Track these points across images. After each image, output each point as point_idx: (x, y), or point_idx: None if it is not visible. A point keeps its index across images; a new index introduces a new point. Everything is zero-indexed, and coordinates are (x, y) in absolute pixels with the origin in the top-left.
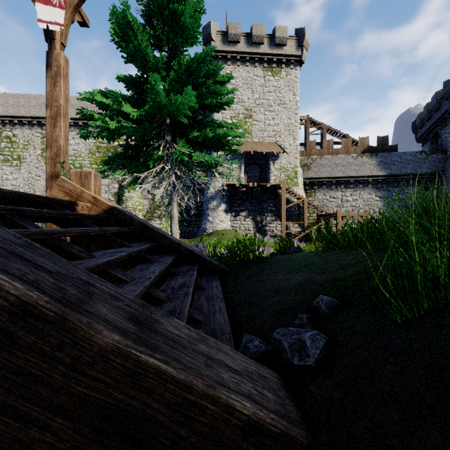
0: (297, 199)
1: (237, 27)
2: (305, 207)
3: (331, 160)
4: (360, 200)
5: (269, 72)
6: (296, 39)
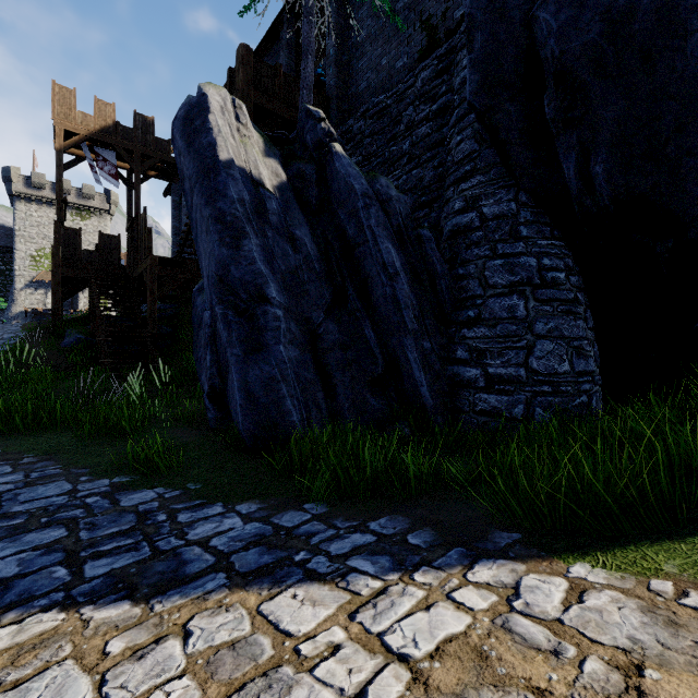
0: None
1: (41, 177)
2: None
3: None
4: None
5: (79, 217)
6: (105, 197)
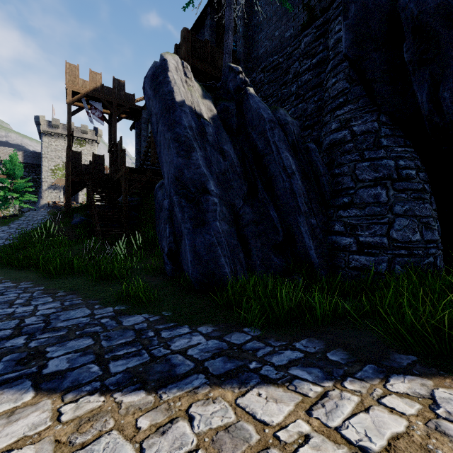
0: None
1: (57, 121)
2: None
3: None
4: None
5: (79, 145)
6: (94, 132)
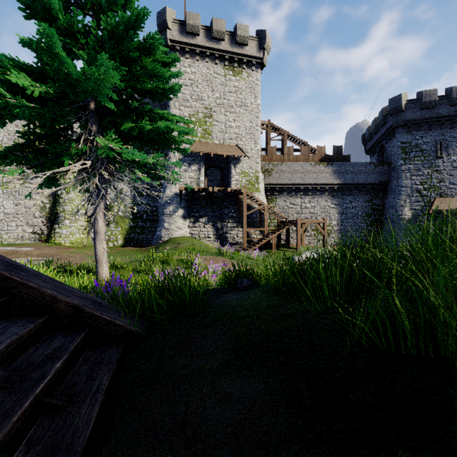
0: (259, 205)
1: (196, 18)
2: (266, 214)
3: (291, 167)
4: (318, 207)
5: (230, 71)
6: (257, 41)
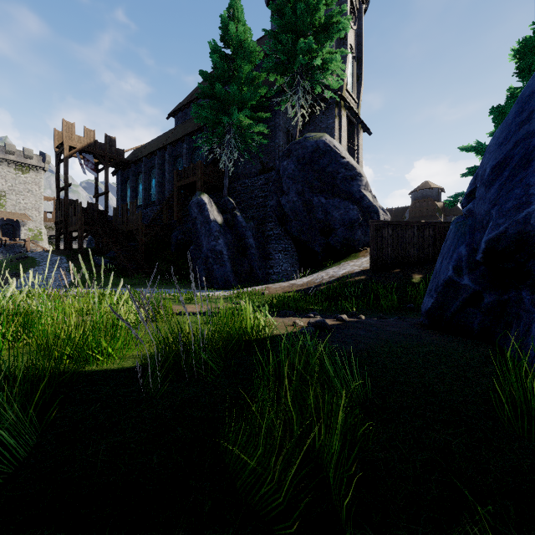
0: (42, 248)
1: None
2: None
3: None
4: None
5: (20, 171)
6: (41, 158)
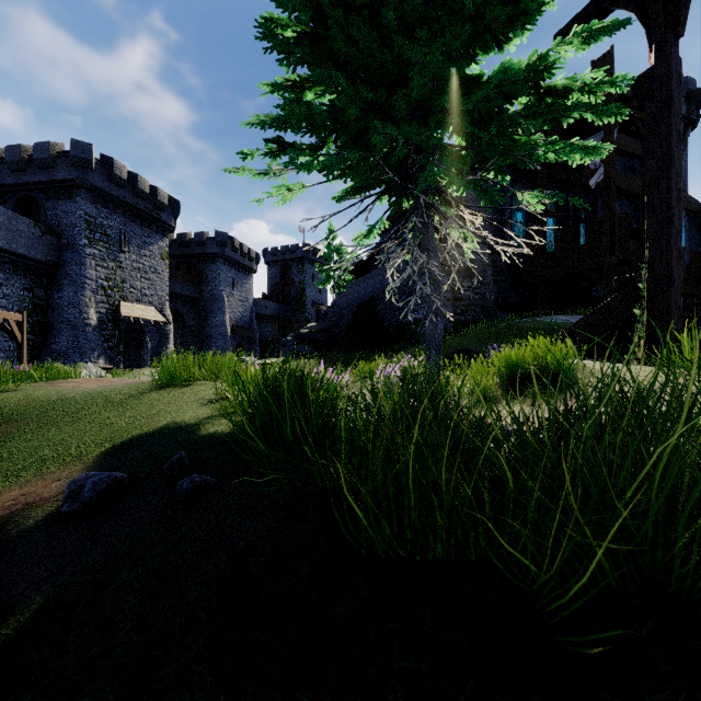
0: None
1: None
2: None
3: None
4: None
5: None
6: None
